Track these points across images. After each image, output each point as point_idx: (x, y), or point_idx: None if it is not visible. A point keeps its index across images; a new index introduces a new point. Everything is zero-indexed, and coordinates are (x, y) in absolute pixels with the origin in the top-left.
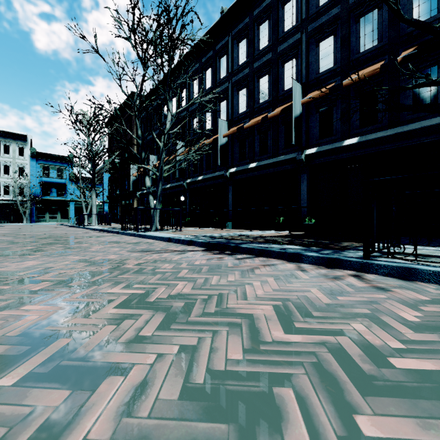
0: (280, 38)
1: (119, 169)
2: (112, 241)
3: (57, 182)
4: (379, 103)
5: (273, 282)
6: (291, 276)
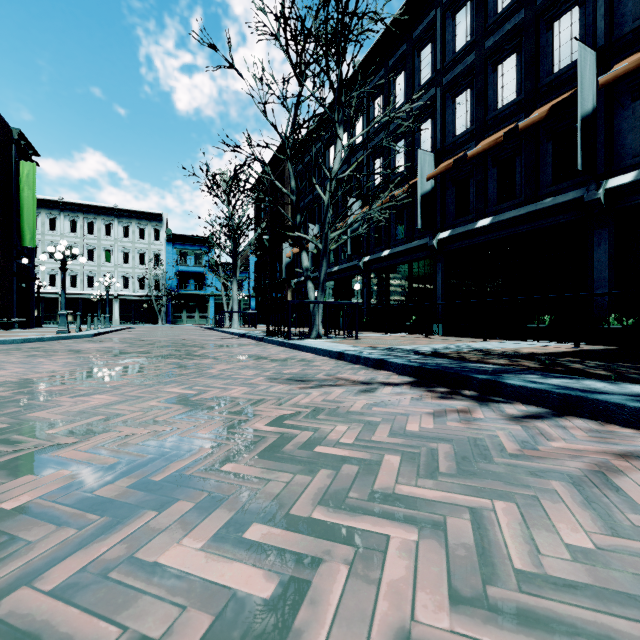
0: None
1: (268, 249)
2: (249, 355)
3: (195, 271)
4: None
5: None
6: None
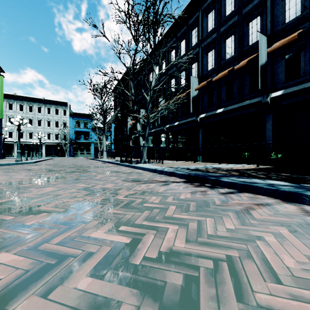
0: (245, 2)
1: (120, 120)
2: (113, 171)
3: (84, 131)
4: None
5: (294, 239)
6: (308, 226)
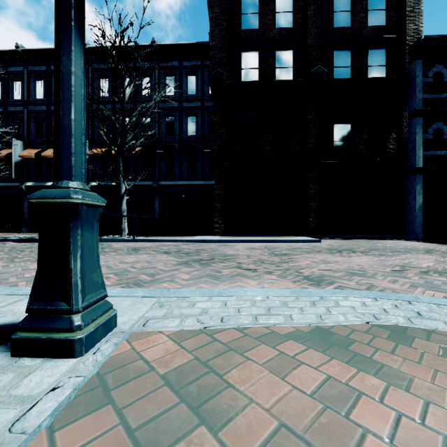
0: None
1: None
2: None
3: None
4: (130, 167)
5: None
6: None
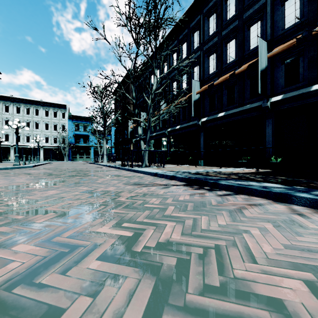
0: (246, 7)
1: (121, 124)
2: (114, 175)
3: (83, 134)
4: None
5: (276, 232)
6: (291, 222)
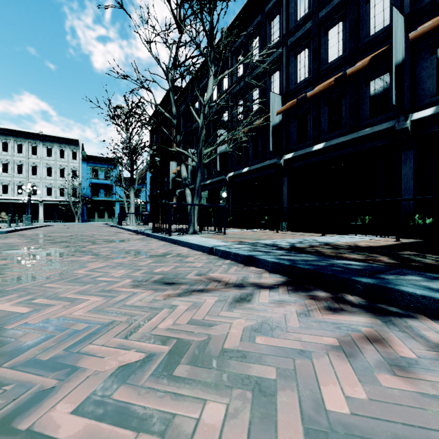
0: None
1: (159, 167)
2: (131, 250)
3: (104, 183)
4: None
5: None
6: None
